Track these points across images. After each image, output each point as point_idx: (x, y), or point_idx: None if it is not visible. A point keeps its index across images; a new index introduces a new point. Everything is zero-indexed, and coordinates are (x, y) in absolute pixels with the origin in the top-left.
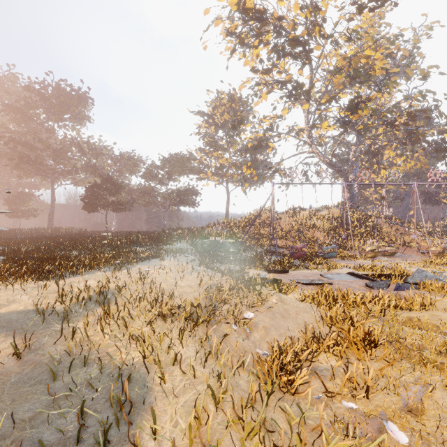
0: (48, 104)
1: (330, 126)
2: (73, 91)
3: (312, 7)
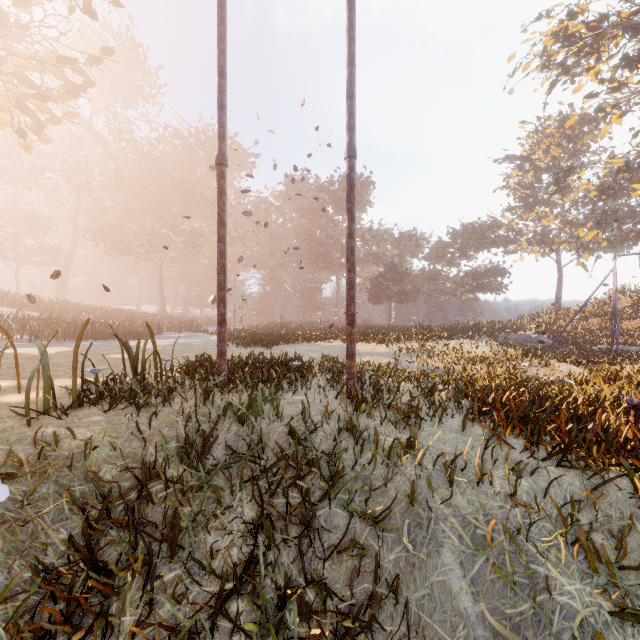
0: (336, 200)
1: None
2: (357, 180)
3: None
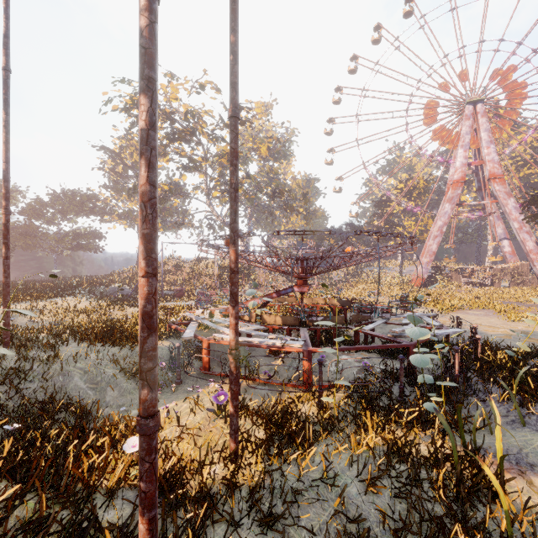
0: None
1: (227, 191)
2: None
3: (196, 112)
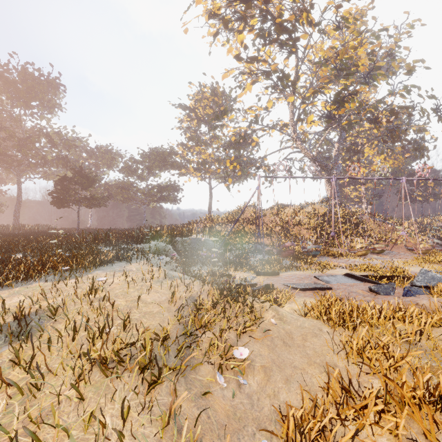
0: (12, 89)
1: (314, 122)
2: (42, 75)
3: None
